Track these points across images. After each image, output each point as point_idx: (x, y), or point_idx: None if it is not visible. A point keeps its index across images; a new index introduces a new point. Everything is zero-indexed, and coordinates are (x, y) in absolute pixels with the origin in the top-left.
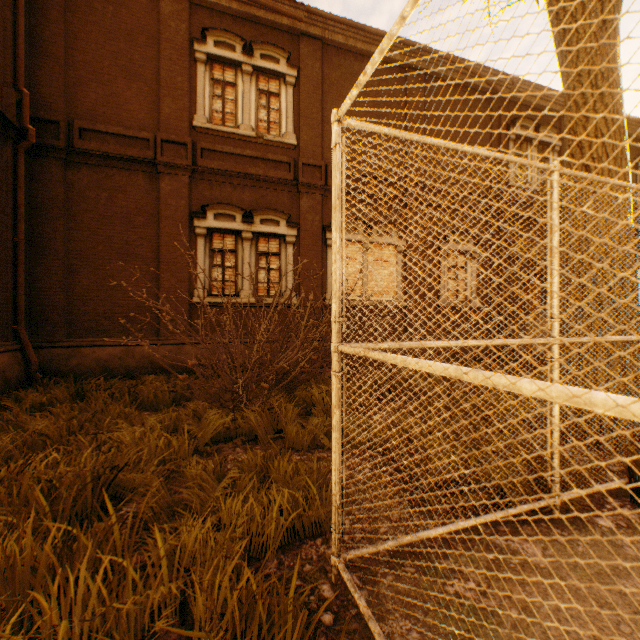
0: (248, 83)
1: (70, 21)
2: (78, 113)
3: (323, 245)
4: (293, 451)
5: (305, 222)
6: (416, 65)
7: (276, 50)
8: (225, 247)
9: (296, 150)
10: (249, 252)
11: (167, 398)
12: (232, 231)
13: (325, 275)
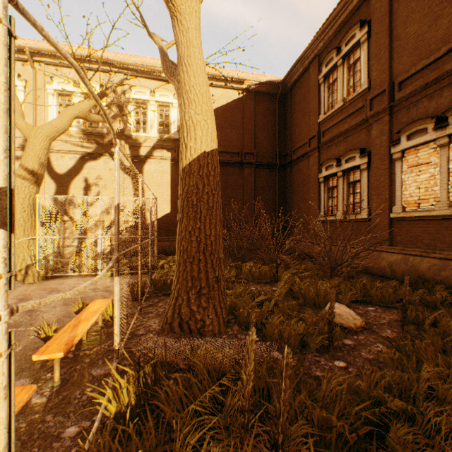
0: (341, 71)
1: (292, 110)
2: (293, 145)
3: (392, 160)
4: None
5: (374, 147)
6: None
7: (352, 30)
8: (334, 184)
9: (370, 90)
10: (341, 185)
11: None
12: (335, 174)
13: (394, 189)
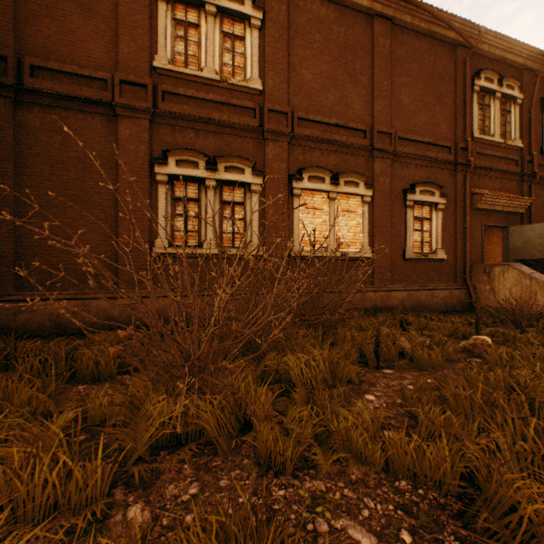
0: (212, 24)
1: None
2: (29, 50)
3: (289, 195)
4: (270, 474)
5: (271, 170)
6: (383, 12)
7: None
8: (188, 196)
9: (261, 96)
10: (213, 201)
11: (111, 365)
12: (195, 179)
13: (291, 225)
